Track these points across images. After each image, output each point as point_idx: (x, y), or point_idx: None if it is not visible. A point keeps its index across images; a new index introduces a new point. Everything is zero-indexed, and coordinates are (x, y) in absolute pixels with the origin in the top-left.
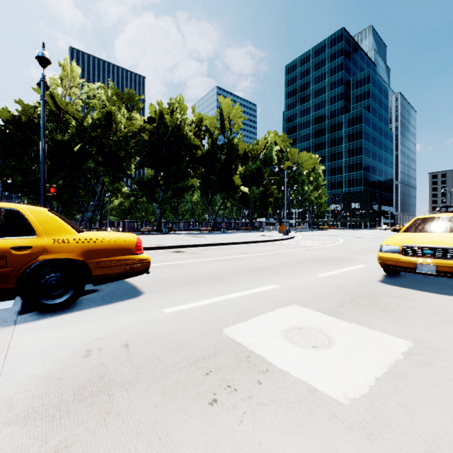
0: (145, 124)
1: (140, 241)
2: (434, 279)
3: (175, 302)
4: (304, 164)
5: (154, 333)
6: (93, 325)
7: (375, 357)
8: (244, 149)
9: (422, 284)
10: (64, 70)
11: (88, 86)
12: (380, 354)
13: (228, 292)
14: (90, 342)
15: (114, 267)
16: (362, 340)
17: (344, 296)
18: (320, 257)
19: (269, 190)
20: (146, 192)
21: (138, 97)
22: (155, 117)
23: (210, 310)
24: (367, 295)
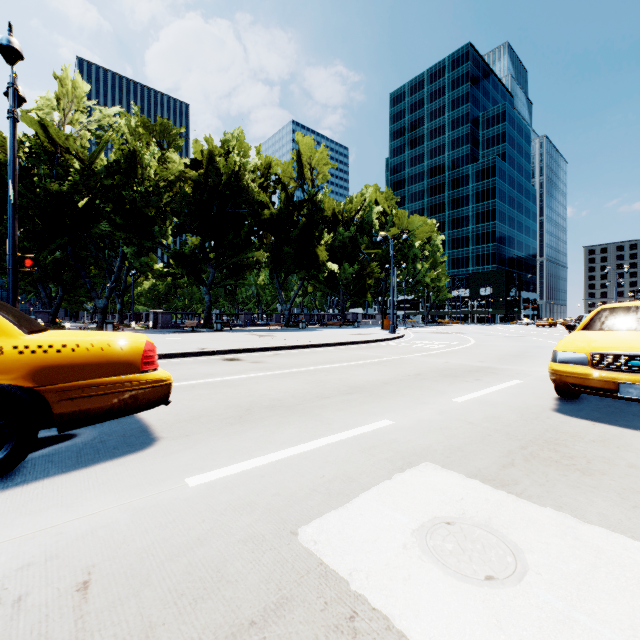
0: (187, 170)
1: (152, 348)
2: (638, 406)
3: (211, 460)
4: (416, 232)
5: (155, 545)
6: (32, 523)
7: (626, 606)
8: (332, 209)
9: (624, 414)
10: (63, 85)
11: (101, 111)
12: (632, 596)
13: (308, 436)
14: (5, 577)
15: (98, 398)
16: (578, 553)
17: (508, 443)
18: (450, 367)
19: (367, 268)
20: (189, 270)
21: (177, 130)
22: (202, 160)
23: (275, 478)
24: (546, 439)
